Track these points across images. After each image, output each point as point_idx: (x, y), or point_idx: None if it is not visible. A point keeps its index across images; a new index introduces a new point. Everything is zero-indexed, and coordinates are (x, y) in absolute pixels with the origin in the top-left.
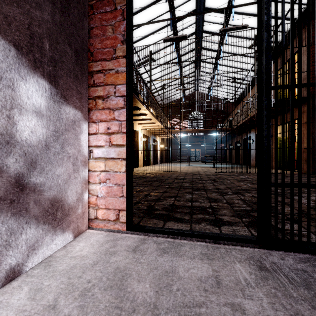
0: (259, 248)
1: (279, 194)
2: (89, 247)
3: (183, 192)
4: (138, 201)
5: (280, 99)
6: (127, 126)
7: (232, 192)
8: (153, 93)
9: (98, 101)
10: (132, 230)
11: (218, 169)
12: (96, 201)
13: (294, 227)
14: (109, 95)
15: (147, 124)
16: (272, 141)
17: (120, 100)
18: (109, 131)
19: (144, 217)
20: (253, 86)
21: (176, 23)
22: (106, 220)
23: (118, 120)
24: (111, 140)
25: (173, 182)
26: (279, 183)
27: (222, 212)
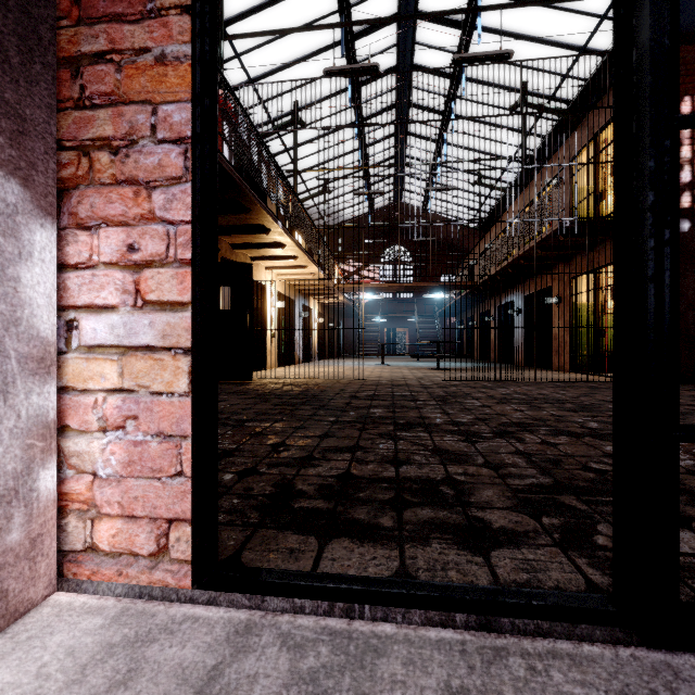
0: (626, 641)
1: (602, 434)
2: (22, 691)
3: (373, 434)
4: (250, 467)
5: (581, 219)
6: (196, 240)
7: (492, 431)
8: (303, 201)
9: (96, 156)
10: (212, 588)
11: (447, 373)
12: (91, 491)
13: (688, 544)
14: (136, 135)
15: (287, 269)
16: (564, 312)
17: (171, 154)
18: (134, 256)
19: (261, 524)
20: (524, 187)
21: (353, 43)
22: (126, 557)
23: (164, 220)
24: (141, 287)
25: (346, 407)
26: (688, 428)
27: (482, 495)
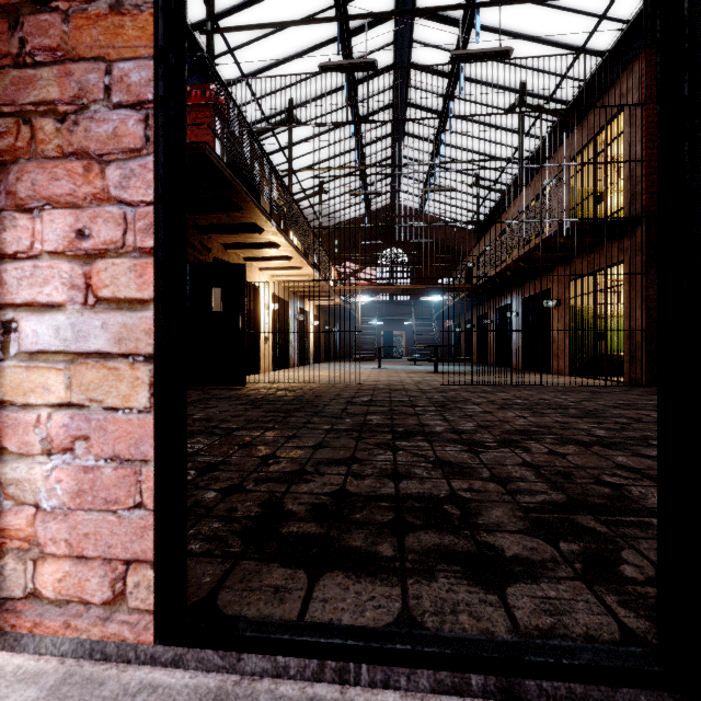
0: None
1: (611, 443)
2: None
3: (370, 444)
4: (235, 484)
5: (582, 220)
6: (158, 224)
7: (495, 440)
8: (298, 201)
9: (38, 124)
10: (178, 643)
11: (446, 377)
12: (32, 526)
13: None
14: (87, 99)
15: (281, 271)
16: (564, 314)
17: (129, 121)
18: (85, 244)
19: (243, 554)
20: (523, 187)
21: (349, 39)
22: (74, 605)
23: (121, 200)
24: (93, 282)
25: (342, 413)
26: None
27: (491, 515)
